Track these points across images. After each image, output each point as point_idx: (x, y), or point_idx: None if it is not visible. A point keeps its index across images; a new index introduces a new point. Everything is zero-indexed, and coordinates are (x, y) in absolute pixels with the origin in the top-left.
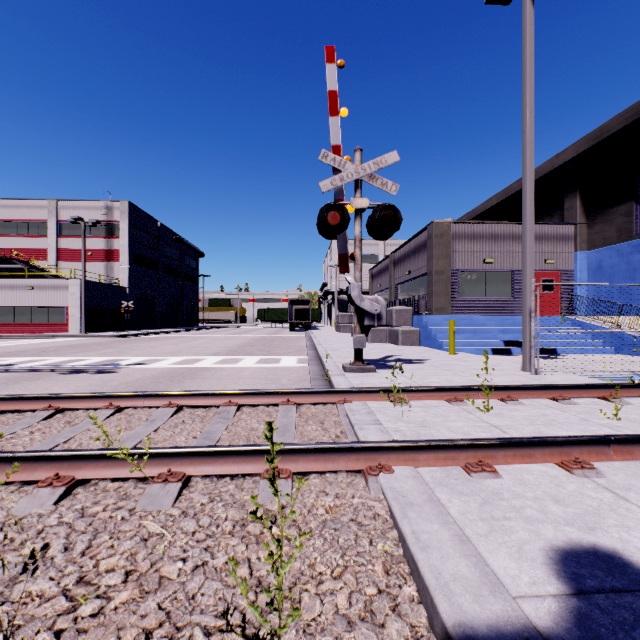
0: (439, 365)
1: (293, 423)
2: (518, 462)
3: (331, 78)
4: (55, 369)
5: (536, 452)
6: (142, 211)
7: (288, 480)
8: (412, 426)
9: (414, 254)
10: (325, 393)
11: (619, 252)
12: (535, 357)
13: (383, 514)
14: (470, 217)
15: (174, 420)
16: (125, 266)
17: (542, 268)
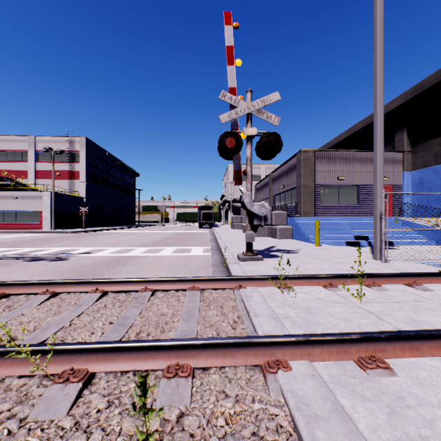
0: (309, 254)
1: (197, 308)
2: (407, 355)
3: (228, 36)
4: (22, 257)
5: (422, 345)
6: (95, 144)
7: (188, 379)
8: (299, 312)
9: (287, 173)
10: (224, 280)
11: (436, 171)
12: None
13: (286, 426)
14: (326, 148)
15: (98, 305)
16: (83, 182)
17: None
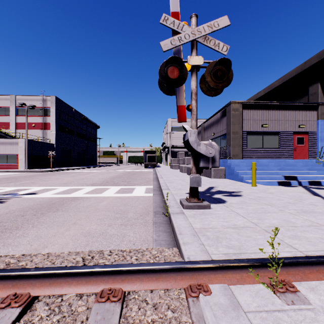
0: (256, 198)
1: None
2: None
3: None
4: None
5: None
6: (63, 102)
7: None
8: None
9: (217, 123)
10: (168, 271)
11: None
12: (311, 188)
13: None
14: None
15: None
16: (53, 132)
17: (297, 130)
